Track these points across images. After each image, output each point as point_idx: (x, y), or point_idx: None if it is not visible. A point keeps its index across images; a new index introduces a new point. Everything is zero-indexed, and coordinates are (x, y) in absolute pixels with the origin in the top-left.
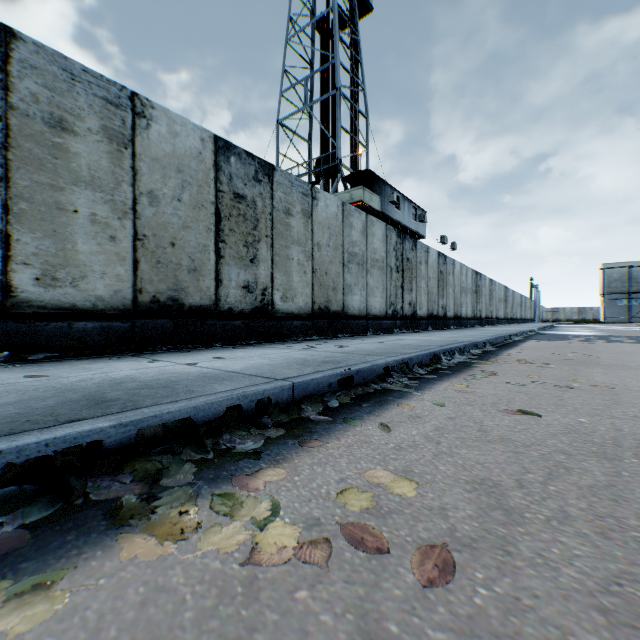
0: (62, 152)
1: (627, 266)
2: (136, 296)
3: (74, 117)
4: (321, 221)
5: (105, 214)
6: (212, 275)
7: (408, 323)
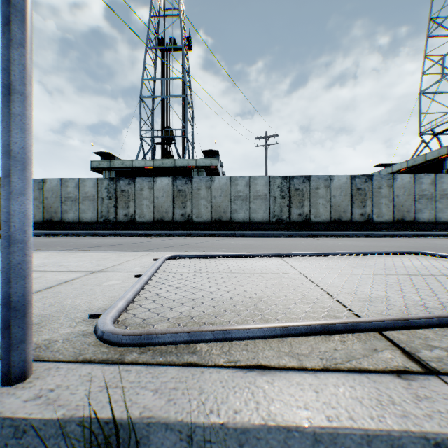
0: (317, 193)
1: None
2: (330, 219)
3: (319, 186)
4: (398, 186)
5: (324, 203)
6: (349, 212)
7: None
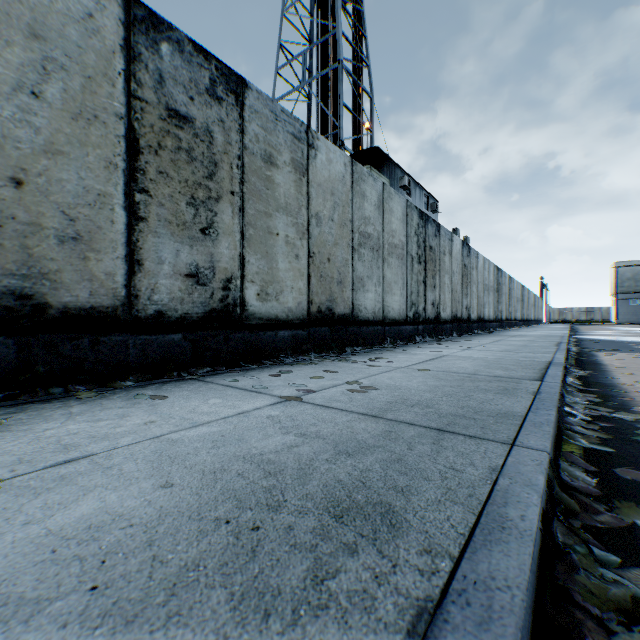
0: None
1: None
2: None
3: None
4: (321, 182)
5: None
6: (119, 251)
7: (431, 328)
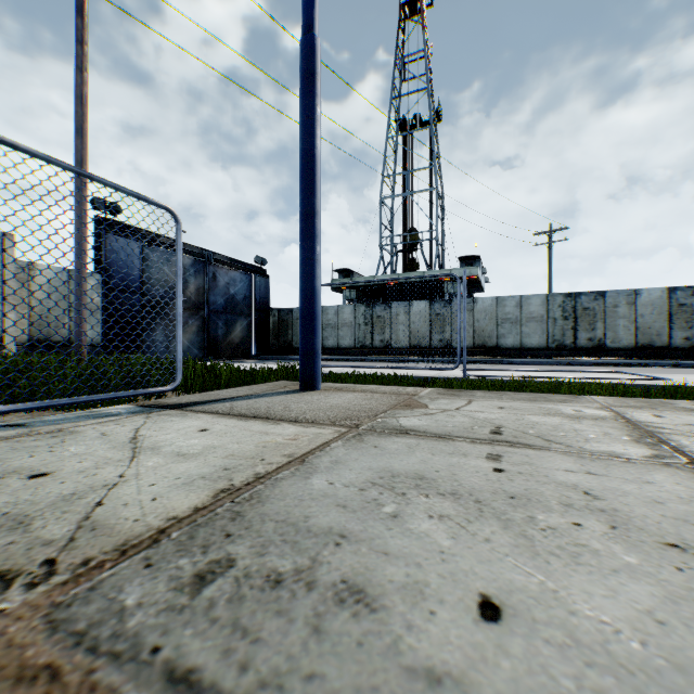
0: (615, 312)
1: None
2: (635, 344)
3: (617, 303)
4: None
5: (625, 324)
6: (665, 336)
7: None
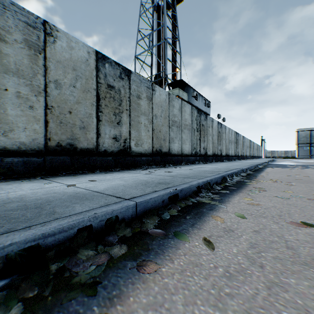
0: None
1: (309, 130)
2: (47, 142)
3: (5, 32)
4: (157, 103)
5: (26, 92)
6: (94, 131)
7: (203, 158)
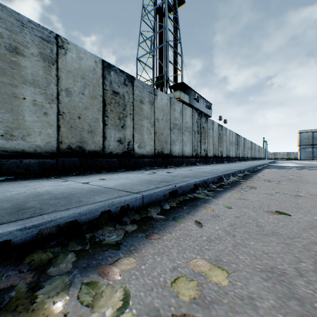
0: (16, 66)
1: (311, 131)
2: (59, 145)
3: (23, 47)
4: (159, 107)
5: (41, 100)
6: (101, 134)
7: (203, 160)
